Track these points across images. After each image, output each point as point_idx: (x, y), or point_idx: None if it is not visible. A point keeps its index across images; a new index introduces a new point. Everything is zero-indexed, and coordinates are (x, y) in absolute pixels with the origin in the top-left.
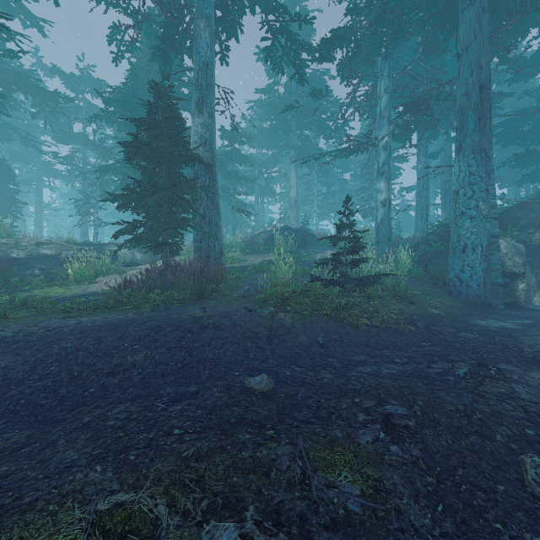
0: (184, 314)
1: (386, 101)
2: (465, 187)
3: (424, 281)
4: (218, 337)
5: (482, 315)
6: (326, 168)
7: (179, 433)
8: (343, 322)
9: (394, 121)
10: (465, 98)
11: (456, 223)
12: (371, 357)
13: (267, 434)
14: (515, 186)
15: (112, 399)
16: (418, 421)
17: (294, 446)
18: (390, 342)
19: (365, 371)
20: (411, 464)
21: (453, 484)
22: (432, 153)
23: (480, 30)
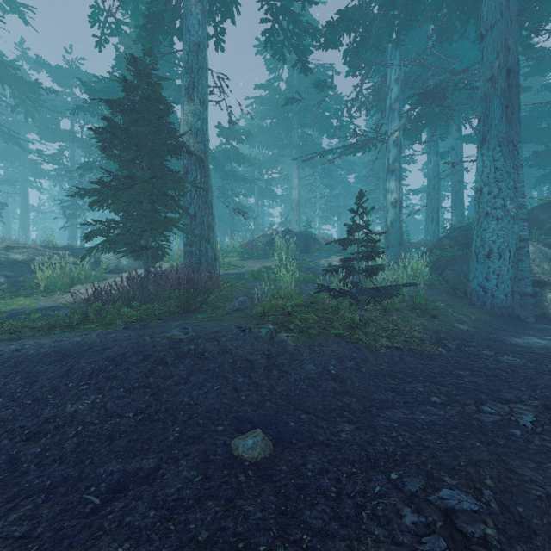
0: (160, 335)
1: (397, 93)
2: (490, 184)
3: (441, 290)
4: (200, 370)
5: (514, 331)
6: (330, 169)
7: None
8: (359, 344)
9: (406, 114)
10: (489, 84)
11: (480, 225)
12: (399, 394)
13: None
14: (528, 189)
15: (19, 487)
16: (498, 525)
17: None
18: (419, 371)
19: (396, 418)
20: None
21: None
22: (442, 152)
23: (507, 7)
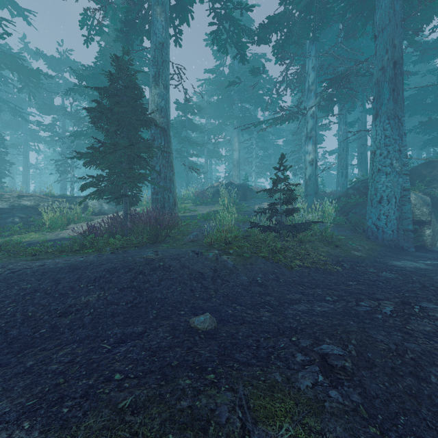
0: (138, 256)
1: (313, 77)
2: (381, 148)
3: (346, 227)
4: (167, 278)
5: (397, 257)
6: (263, 135)
7: (119, 378)
8: (279, 264)
9: (320, 94)
10: (381, 72)
11: (374, 178)
12: (305, 295)
13: (207, 378)
14: (418, 150)
15: (60, 340)
16: (353, 361)
17: (234, 393)
18: (320, 282)
19: (300, 309)
20: (352, 412)
21: (397, 436)
22: (350, 122)
23: (394, 15)
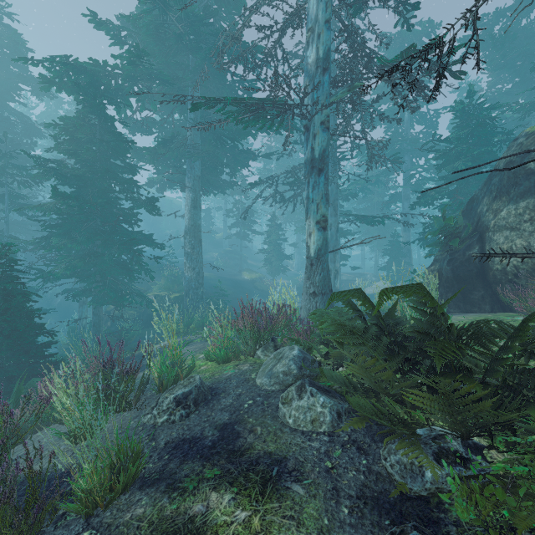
0: None
1: None
2: None
3: None
4: None
5: None
6: None
7: None
8: None
9: None
10: None
11: None
12: None
13: None
14: None
15: None
16: None
17: None
18: None
19: None
20: None
21: None
22: None
23: None
